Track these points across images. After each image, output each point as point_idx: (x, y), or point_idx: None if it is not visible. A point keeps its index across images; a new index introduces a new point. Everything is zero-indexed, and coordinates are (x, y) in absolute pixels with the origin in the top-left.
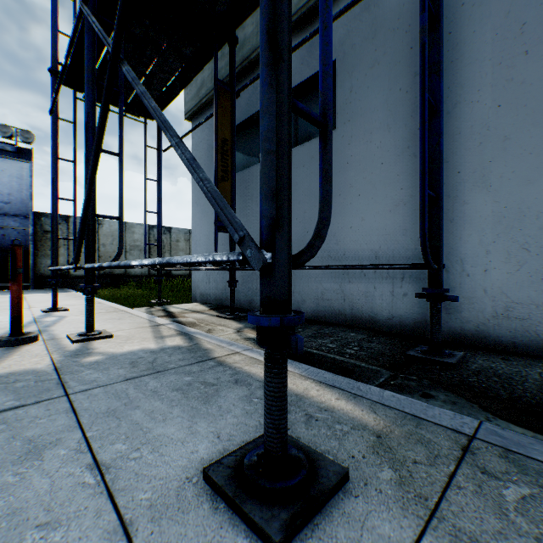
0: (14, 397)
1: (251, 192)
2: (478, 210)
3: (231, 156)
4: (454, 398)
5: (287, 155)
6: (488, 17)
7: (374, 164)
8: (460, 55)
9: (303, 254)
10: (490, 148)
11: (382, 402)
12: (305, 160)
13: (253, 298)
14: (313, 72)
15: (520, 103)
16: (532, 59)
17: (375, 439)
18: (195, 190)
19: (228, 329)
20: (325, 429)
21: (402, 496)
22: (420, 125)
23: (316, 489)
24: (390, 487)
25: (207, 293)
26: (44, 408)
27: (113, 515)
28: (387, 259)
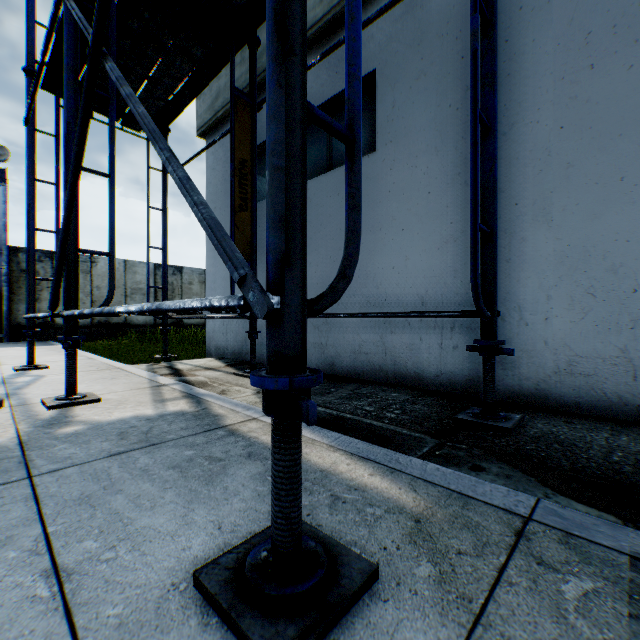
0: None
1: None
2: (538, 249)
3: (251, 181)
4: (508, 470)
5: (299, 173)
6: (549, 24)
7: (420, 193)
8: (518, 67)
9: (322, 298)
10: (552, 177)
11: (424, 477)
12: (340, 188)
13: None
14: None
15: (585, 125)
16: (598, 74)
17: (413, 525)
18: None
19: (246, 390)
20: (353, 514)
21: (442, 598)
22: (471, 146)
23: (335, 593)
24: (428, 586)
25: (224, 347)
26: None
27: (67, 639)
28: (435, 305)
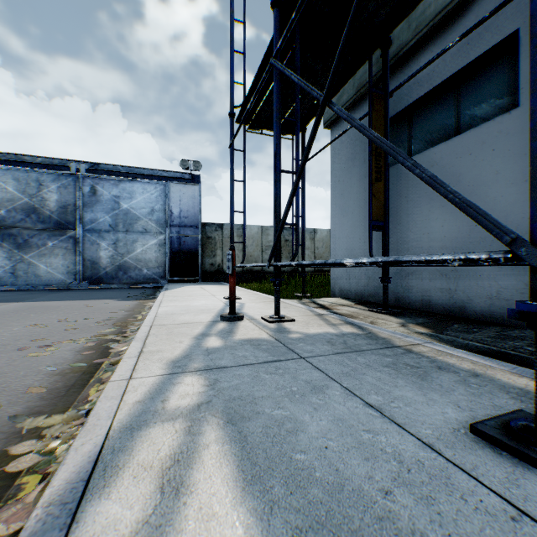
0: (269, 354)
1: (399, 188)
2: None
3: (384, 157)
4: None
5: None
6: None
7: None
8: None
9: None
10: None
11: None
12: (472, 148)
13: (401, 295)
14: (483, 50)
15: None
16: None
17: None
18: (334, 192)
19: (390, 323)
20: None
21: None
22: None
23: None
24: None
25: (347, 289)
26: (295, 364)
27: (412, 437)
28: None
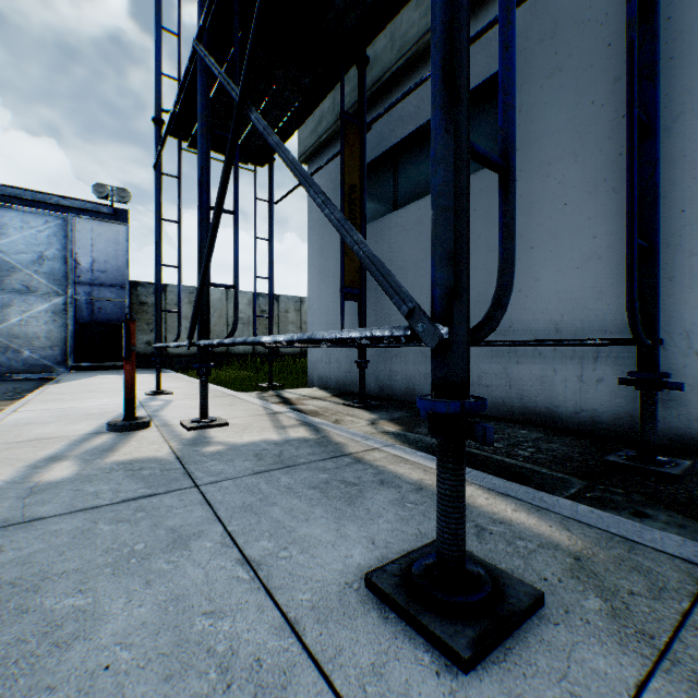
0: (144, 485)
1: (383, 248)
2: None
3: (360, 206)
4: (681, 520)
5: (466, 211)
6: None
7: (553, 205)
8: (684, 48)
9: (481, 328)
10: None
11: (576, 518)
12: None
13: (385, 382)
14: None
15: None
16: None
17: (572, 562)
18: (312, 249)
19: (359, 420)
20: (503, 545)
21: (617, 630)
22: (626, 152)
23: (505, 609)
24: (600, 618)
25: (327, 376)
26: (177, 498)
27: (276, 612)
28: (572, 332)
